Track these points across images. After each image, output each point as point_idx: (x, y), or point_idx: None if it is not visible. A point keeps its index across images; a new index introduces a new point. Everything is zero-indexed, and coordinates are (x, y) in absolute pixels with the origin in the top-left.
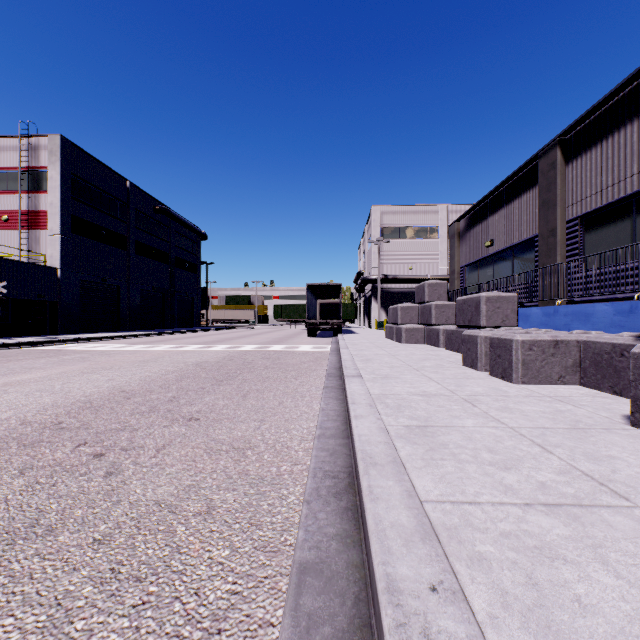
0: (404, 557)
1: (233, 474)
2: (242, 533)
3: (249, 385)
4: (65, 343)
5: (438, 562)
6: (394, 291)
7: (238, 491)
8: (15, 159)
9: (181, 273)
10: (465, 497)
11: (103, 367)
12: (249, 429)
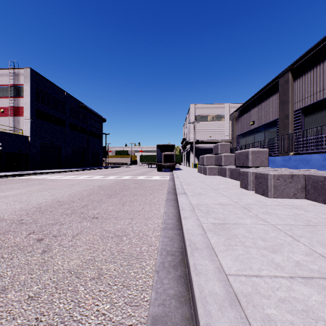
0: (220, 319)
1: (114, 252)
2: (118, 292)
3: (126, 198)
4: (32, 175)
5: (242, 324)
6: (202, 148)
7: (117, 263)
8: (7, 80)
9: (92, 139)
10: (252, 272)
11: (50, 188)
12: (125, 224)
